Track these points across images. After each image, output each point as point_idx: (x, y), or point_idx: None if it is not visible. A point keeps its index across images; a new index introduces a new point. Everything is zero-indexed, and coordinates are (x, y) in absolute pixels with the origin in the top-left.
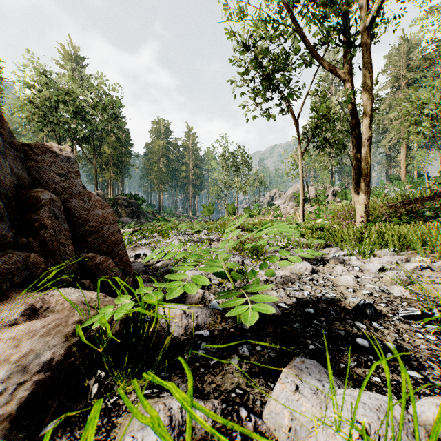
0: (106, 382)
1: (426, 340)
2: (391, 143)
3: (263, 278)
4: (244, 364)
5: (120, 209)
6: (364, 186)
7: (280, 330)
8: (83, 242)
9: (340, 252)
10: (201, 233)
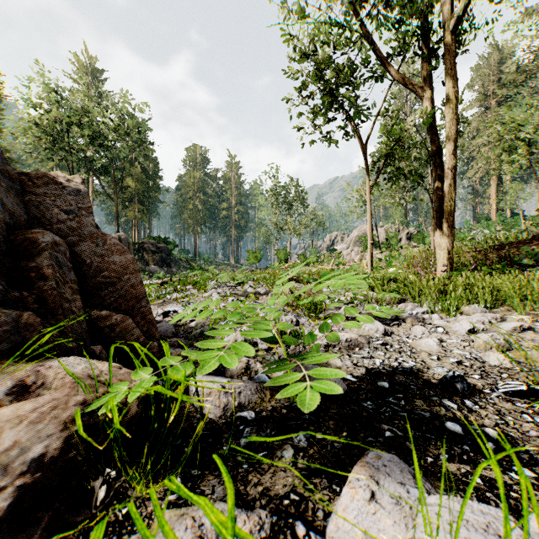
0: (117, 484)
1: (536, 424)
2: (479, 175)
3: (323, 341)
4: (300, 458)
5: (146, 255)
6: (447, 227)
7: (346, 411)
8: (95, 297)
9: (419, 309)
10: (246, 285)
